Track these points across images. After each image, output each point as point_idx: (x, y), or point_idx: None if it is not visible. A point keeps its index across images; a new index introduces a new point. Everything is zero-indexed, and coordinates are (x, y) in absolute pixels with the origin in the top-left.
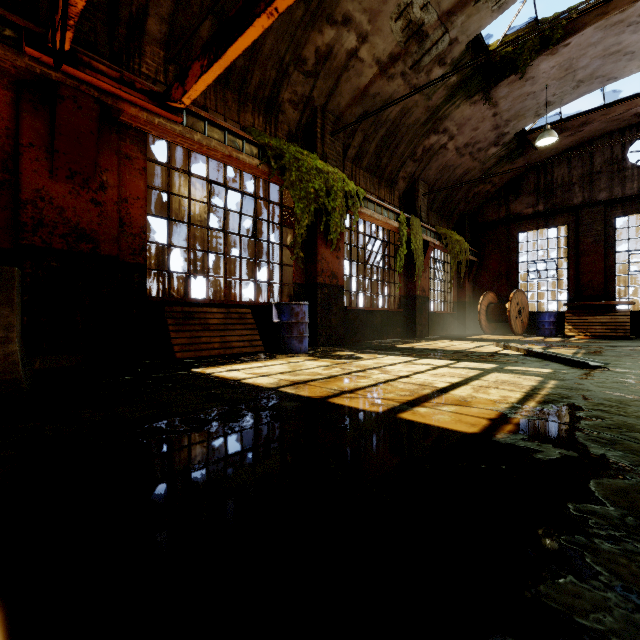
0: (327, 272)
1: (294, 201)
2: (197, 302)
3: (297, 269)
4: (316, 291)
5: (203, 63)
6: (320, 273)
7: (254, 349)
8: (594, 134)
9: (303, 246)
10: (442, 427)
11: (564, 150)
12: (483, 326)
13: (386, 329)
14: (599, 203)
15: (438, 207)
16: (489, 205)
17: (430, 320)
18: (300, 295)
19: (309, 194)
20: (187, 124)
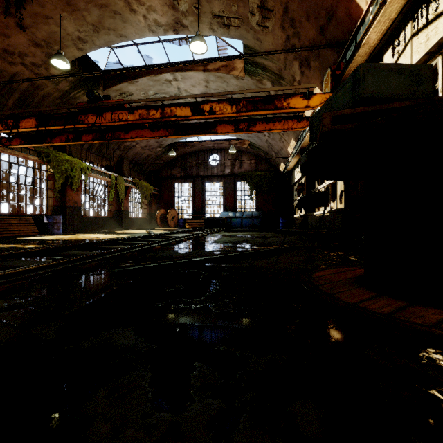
0: (72, 201)
1: (55, 174)
2: (5, 214)
3: (56, 199)
4: (66, 209)
5: (22, 141)
6: (68, 201)
7: (35, 233)
8: (198, 149)
9: (59, 189)
10: (90, 240)
11: (190, 152)
12: (158, 224)
13: (106, 226)
14: (200, 176)
15: (137, 169)
16: (164, 169)
17: (132, 221)
18: (57, 210)
19: (62, 170)
20: (4, 146)
